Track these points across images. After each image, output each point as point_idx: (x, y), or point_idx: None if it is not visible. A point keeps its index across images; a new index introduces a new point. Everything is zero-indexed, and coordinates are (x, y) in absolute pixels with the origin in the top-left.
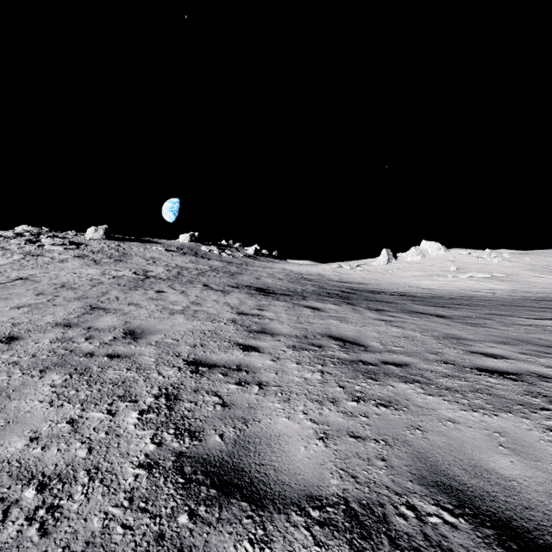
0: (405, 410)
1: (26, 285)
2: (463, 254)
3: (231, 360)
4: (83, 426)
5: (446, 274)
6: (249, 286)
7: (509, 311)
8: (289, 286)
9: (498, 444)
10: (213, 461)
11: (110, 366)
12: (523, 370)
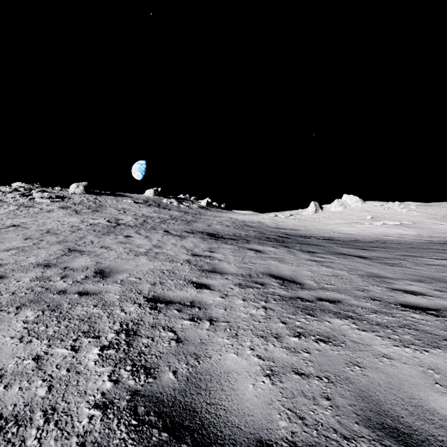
0: (343, 345)
1: (17, 231)
2: (377, 206)
3: (186, 297)
4: (46, 363)
5: (363, 222)
6: (202, 232)
7: (418, 253)
8: (235, 232)
9: (434, 382)
10: (166, 400)
11: (79, 302)
12: (441, 306)
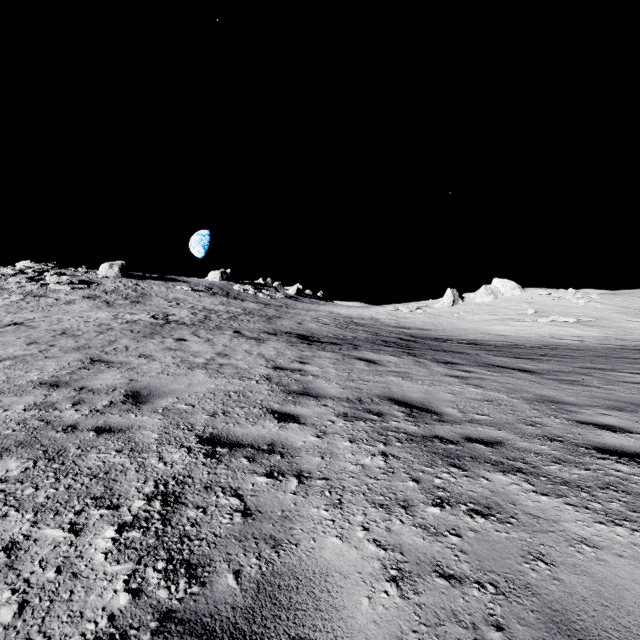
0: (514, 522)
1: (18, 332)
2: (542, 295)
3: (261, 437)
4: (25, 556)
5: (523, 318)
6: (289, 333)
7: (608, 364)
8: (337, 333)
9: None
10: (219, 629)
11: (95, 446)
12: None
